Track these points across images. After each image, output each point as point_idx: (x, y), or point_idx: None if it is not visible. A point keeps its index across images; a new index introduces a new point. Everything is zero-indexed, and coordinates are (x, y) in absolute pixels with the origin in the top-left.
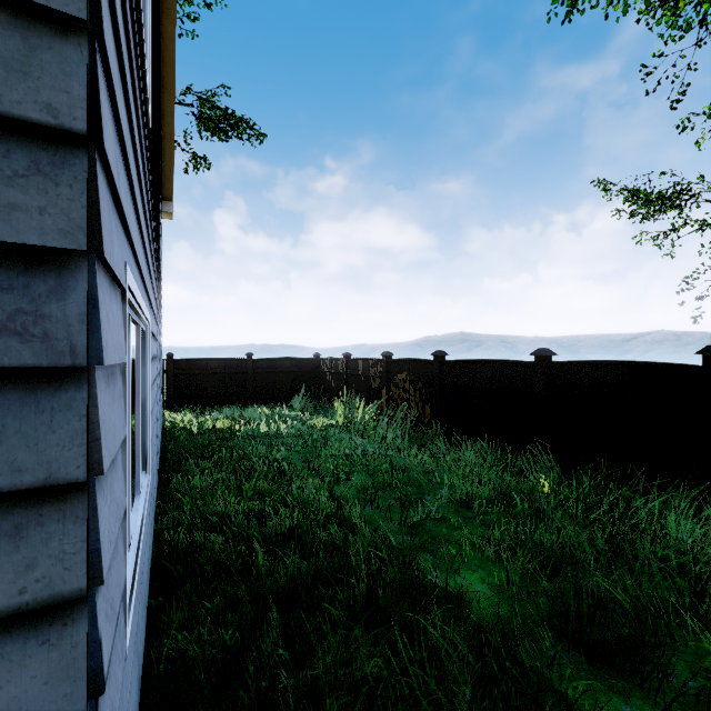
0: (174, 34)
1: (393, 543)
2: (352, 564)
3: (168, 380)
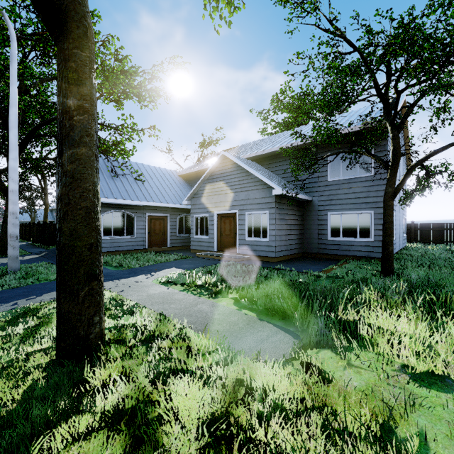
0: (407, 125)
1: (451, 259)
2: (433, 256)
3: (411, 232)
